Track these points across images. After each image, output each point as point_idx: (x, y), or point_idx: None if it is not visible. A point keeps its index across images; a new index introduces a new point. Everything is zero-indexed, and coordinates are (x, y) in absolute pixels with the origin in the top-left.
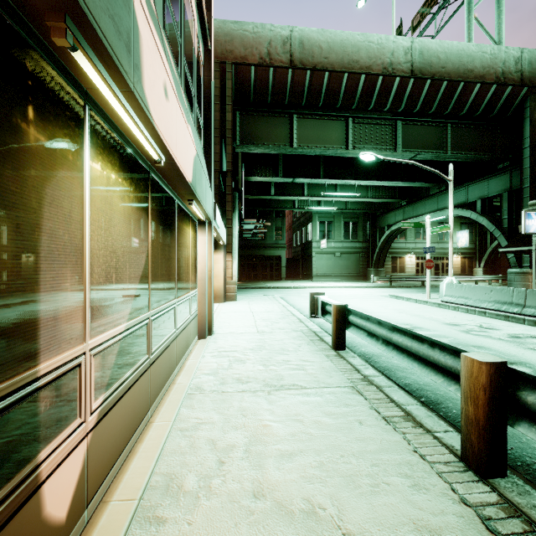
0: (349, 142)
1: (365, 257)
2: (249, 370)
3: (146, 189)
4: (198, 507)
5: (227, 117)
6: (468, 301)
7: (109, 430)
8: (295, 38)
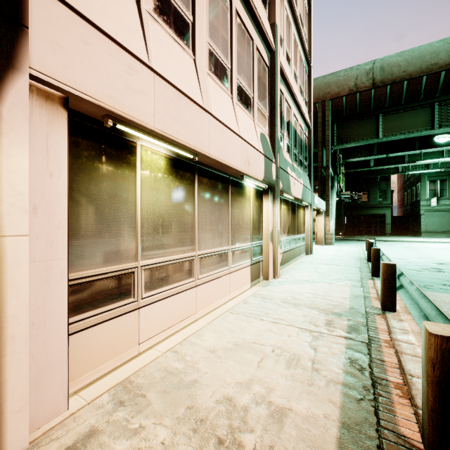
0: (435, 123)
1: None
2: (322, 262)
3: (289, 205)
4: (301, 270)
5: (326, 133)
6: None
7: (284, 256)
8: (376, 67)
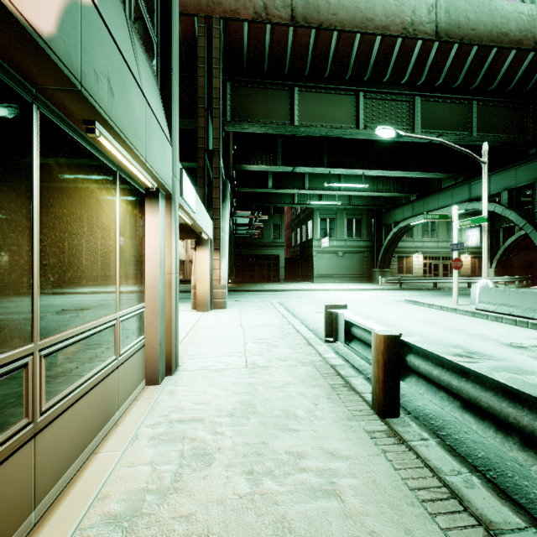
0: (360, 121)
1: (369, 257)
2: (215, 498)
3: None
4: None
5: (214, 84)
6: (515, 309)
7: None
8: None
